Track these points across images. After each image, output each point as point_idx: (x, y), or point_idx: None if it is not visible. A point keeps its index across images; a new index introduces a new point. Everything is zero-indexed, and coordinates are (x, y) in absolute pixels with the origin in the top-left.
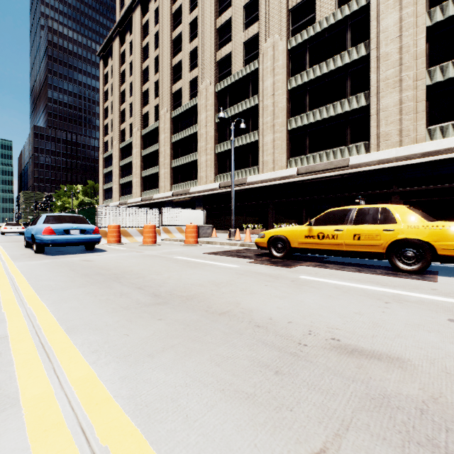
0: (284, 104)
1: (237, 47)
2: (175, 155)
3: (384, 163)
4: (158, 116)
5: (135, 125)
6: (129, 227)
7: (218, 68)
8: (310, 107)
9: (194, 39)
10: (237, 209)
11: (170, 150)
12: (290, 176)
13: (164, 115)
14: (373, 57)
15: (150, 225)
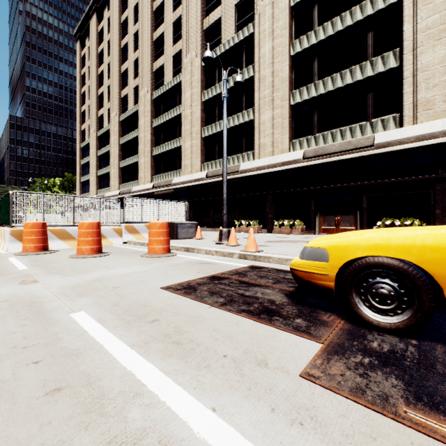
0: (285, 73)
1: (228, 10)
2: (156, 142)
3: (425, 139)
4: (138, 99)
5: (113, 110)
6: (70, 225)
7: (206, 38)
8: (319, 75)
9: (178, 7)
10: (227, 203)
11: (151, 136)
12: (294, 161)
13: (144, 97)
14: (407, 2)
15: (89, 222)
